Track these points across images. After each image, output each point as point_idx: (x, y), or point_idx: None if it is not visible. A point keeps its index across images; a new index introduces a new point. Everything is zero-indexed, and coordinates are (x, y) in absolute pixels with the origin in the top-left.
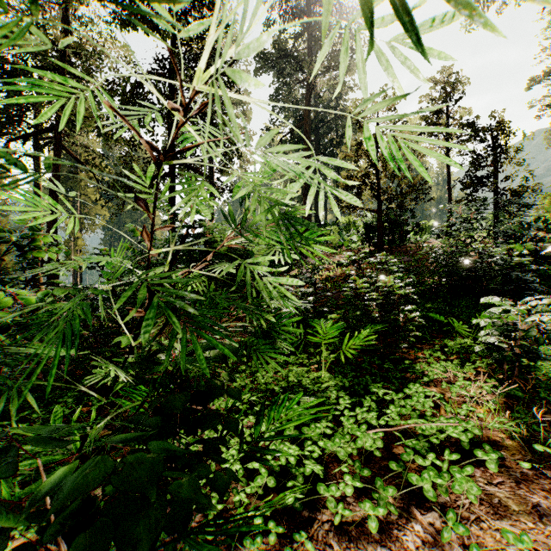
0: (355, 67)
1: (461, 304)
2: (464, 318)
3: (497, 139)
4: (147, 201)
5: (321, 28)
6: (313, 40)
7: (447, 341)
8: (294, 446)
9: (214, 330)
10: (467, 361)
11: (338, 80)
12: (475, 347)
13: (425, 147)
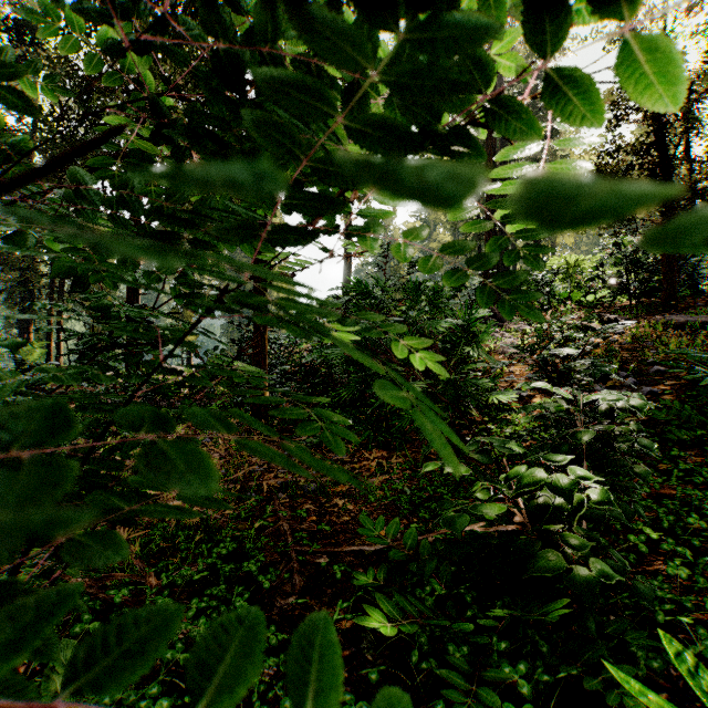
0: None
1: None
2: None
3: None
4: None
5: None
6: None
7: None
8: None
9: None
10: None
11: None
12: None
13: None
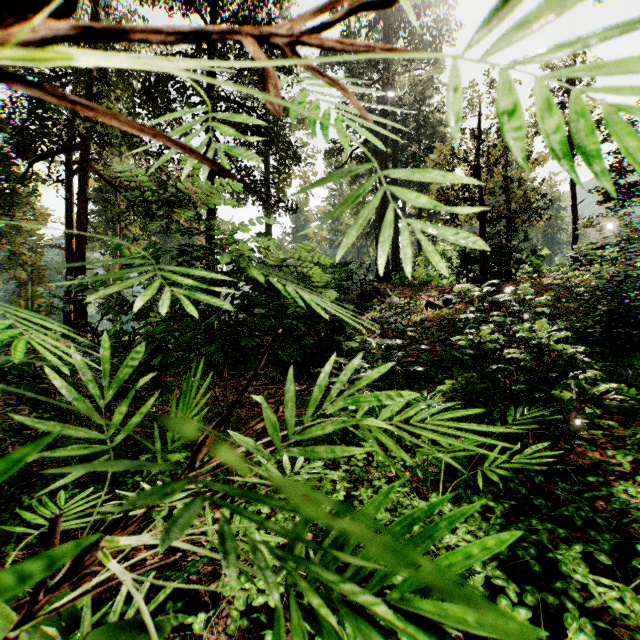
0: (443, 63)
1: (635, 364)
2: None
3: None
4: None
5: (401, 13)
6: (391, 30)
7: None
8: None
9: None
10: None
11: (423, 76)
12: None
13: (541, 152)
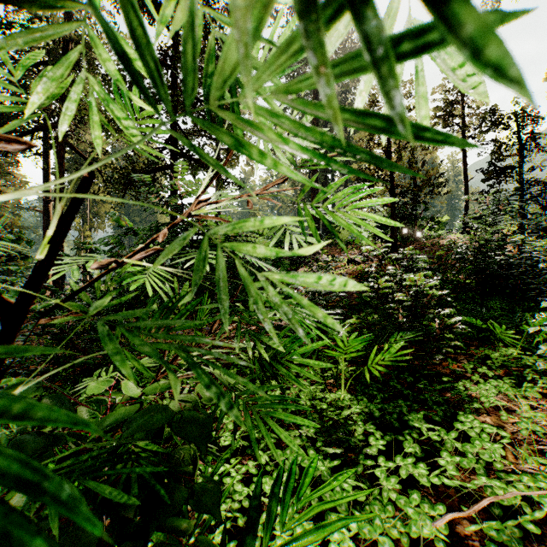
0: None
1: (495, 305)
2: (501, 323)
3: (522, 126)
4: (7, 106)
5: None
6: None
7: (488, 351)
8: (311, 525)
9: (0, 521)
10: (521, 378)
11: None
12: (536, 363)
13: None
